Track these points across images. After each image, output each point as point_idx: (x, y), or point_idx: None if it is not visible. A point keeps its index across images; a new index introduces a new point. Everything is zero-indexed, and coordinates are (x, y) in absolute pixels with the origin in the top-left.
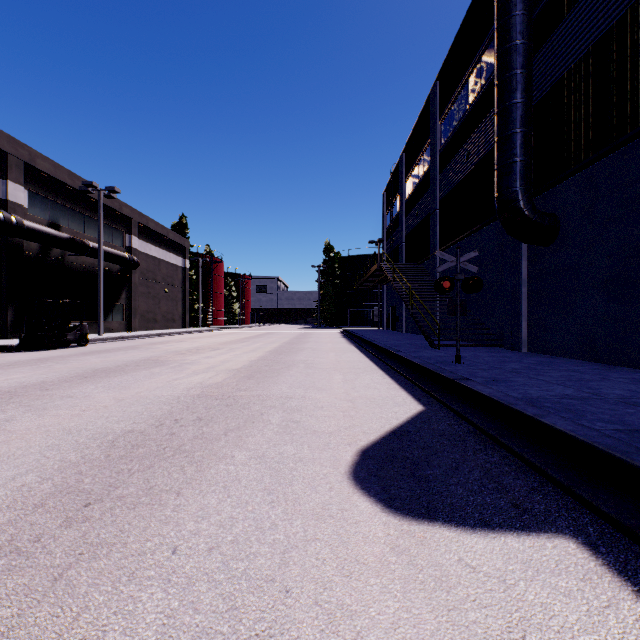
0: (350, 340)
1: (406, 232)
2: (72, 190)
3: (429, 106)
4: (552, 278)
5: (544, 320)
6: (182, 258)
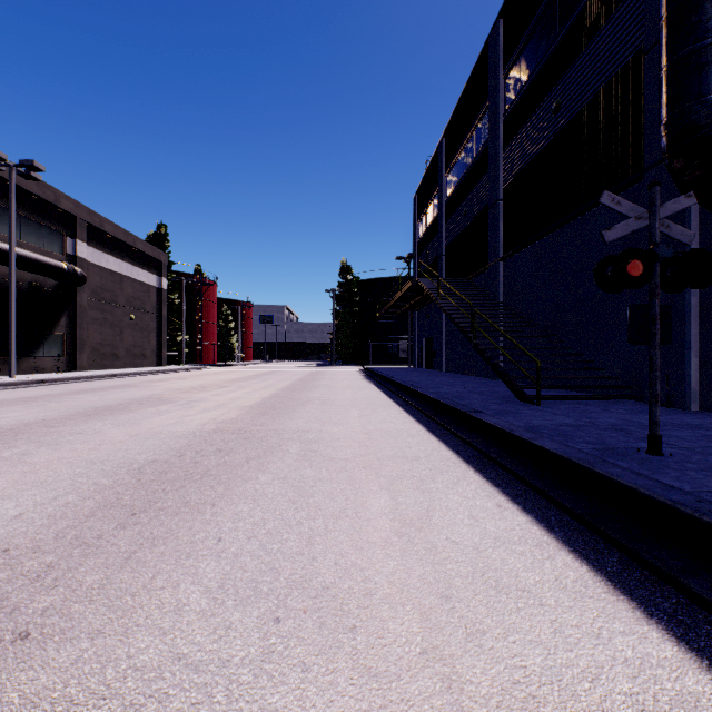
0: (376, 383)
1: (448, 240)
2: None
3: (485, 61)
4: None
5: None
6: (157, 276)
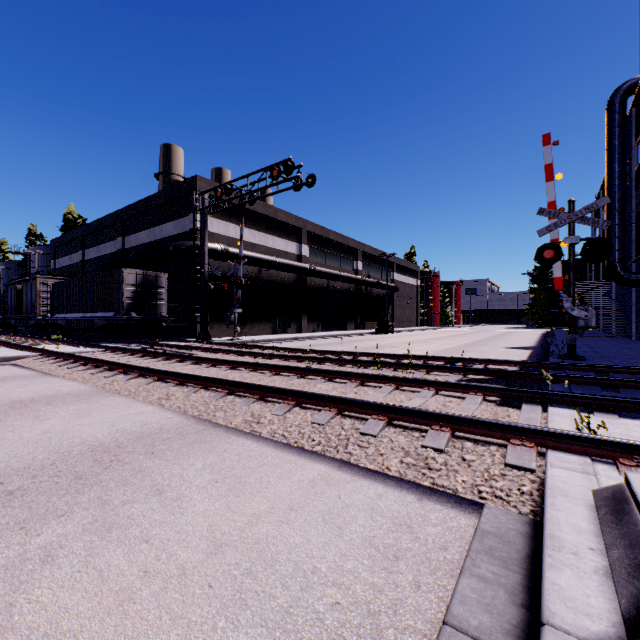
0: (542, 335)
1: None
2: (373, 256)
3: None
4: (639, 304)
5: (638, 324)
6: (416, 279)
